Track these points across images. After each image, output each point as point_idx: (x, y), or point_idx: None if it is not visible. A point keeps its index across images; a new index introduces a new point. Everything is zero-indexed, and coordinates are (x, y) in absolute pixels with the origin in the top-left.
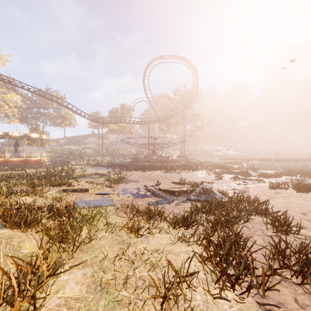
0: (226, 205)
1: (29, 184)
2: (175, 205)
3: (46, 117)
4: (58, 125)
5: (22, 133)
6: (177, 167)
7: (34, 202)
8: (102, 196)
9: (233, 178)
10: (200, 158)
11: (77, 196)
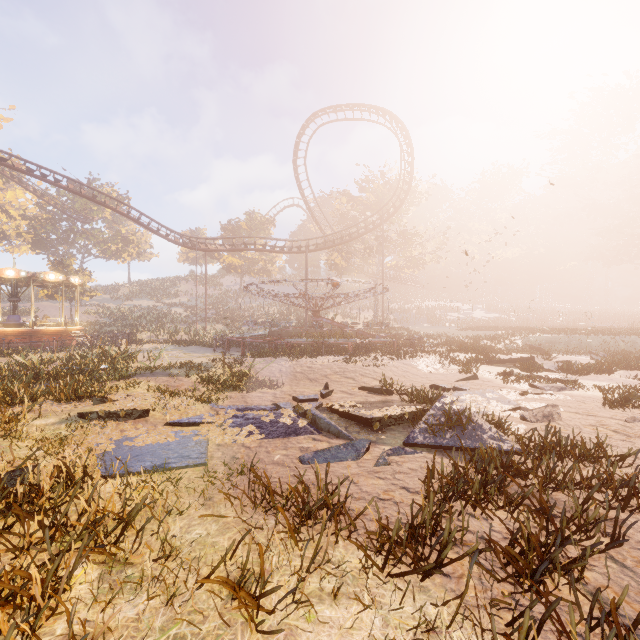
0: (524, 469)
1: None
2: (376, 464)
3: (89, 240)
4: (114, 256)
5: (24, 273)
6: (370, 349)
7: None
8: (180, 431)
9: (504, 375)
10: (416, 326)
11: (115, 430)
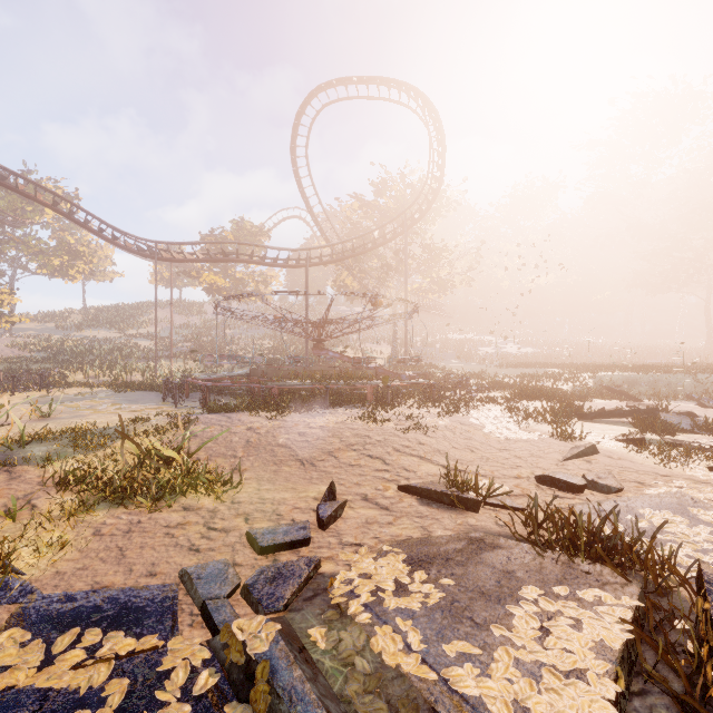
0: None
1: None
2: None
3: (20, 250)
4: (59, 272)
5: None
6: (400, 397)
7: None
8: None
9: (638, 443)
10: (443, 362)
11: None
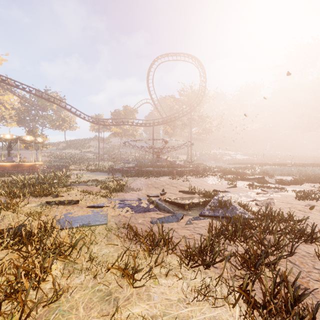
0: (254, 225)
1: (8, 194)
2: (186, 223)
3: (45, 120)
4: (58, 127)
5: (15, 136)
6: (184, 173)
7: (1, 221)
8: (94, 210)
9: (249, 185)
10: (207, 162)
11: (63, 209)
